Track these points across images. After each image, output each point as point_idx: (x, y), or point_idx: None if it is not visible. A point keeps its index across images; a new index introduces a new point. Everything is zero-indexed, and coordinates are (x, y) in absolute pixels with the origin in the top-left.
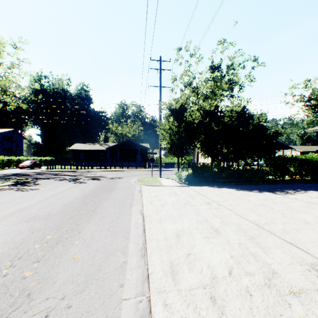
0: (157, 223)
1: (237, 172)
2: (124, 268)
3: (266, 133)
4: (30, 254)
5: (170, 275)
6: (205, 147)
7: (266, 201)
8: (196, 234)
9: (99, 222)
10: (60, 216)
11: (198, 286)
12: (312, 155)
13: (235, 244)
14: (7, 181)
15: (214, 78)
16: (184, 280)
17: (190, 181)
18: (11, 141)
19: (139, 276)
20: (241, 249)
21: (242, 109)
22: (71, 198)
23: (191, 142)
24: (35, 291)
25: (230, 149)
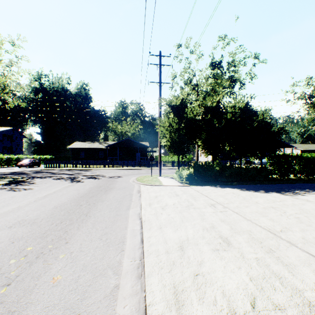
0: (157, 231)
1: (240, 171)
2: (115, 295)
3: (270, 131)
4: (1, 273)
5: (174, 308)
6: (207, 145)
7: (276, 203)
8: (203, 245)
9: (90, 229)
10: (48, 221)
11: None
12: None
13: (252, 260)
14: (1, 180)
15: (214, 75)
16: None
17: (191, 180)
18: (11, 140)
19: (134, 309)
20: (261, 267)
21: (245, 105)
22: (64, 200)
23: (192, 139)
24: None
25: (233, 147)
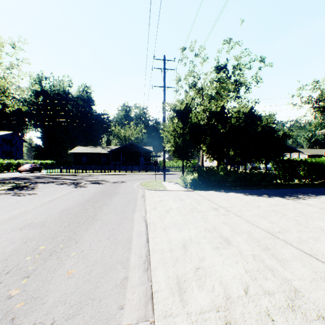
0: (161, 232)
1: (244, 176)
2: (125, 285)
3: (274, 135)
4: (20, 267)
5: (177, 294)
6: (211, 150)
7: (277, 207)
8: (205, 244)
9: (98, 230)
10: (56, 224)
11: (209, 309)
12: (322, 158)
13: (249, 256)
14: (4, 185)
15: (219, 79)
16: (194, 301)
17: (196, 185)
18: (11, 144)
19: (142, 295)
20: (256, 262)
21: (250, 110)
22: (70, 204)
23: (196, 144)
24: (20, 314)
25: (237, 152)
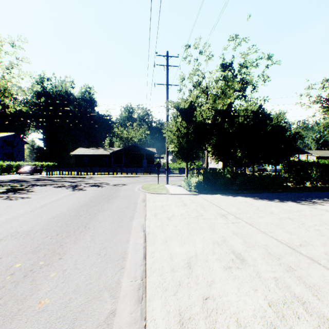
0: (162, 245)
1: (252, 179)
2: (110, 324)
3: (285, 135)
4: None
5: None
6: (217, 150)
7: (292, 213)
8: (213, 262)
9: (88, 242)
10: (43, 233)
11: None
12: None
13: (270, 280)
14: None
15: (225, 78)
16: None
17: (200, 189)
18: (12, 146)
19: None
20: (280, 290)
21: (258, 108)
22: (63, 209)
23: (201, 145)
24: None
25: (245, 153)
